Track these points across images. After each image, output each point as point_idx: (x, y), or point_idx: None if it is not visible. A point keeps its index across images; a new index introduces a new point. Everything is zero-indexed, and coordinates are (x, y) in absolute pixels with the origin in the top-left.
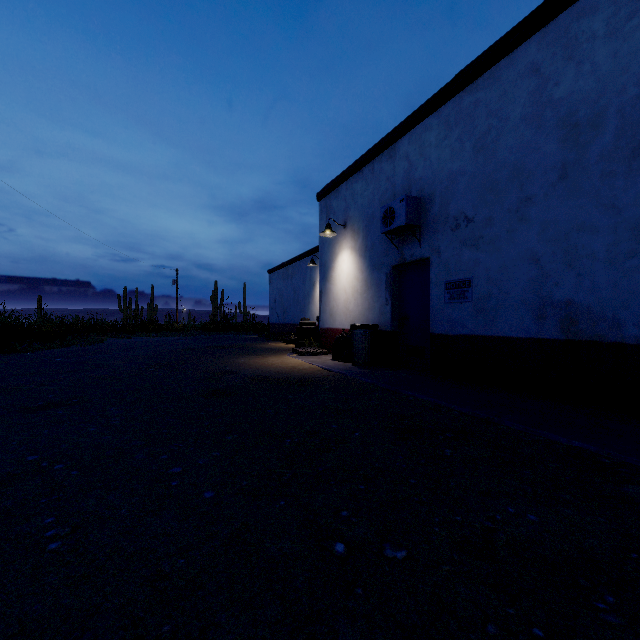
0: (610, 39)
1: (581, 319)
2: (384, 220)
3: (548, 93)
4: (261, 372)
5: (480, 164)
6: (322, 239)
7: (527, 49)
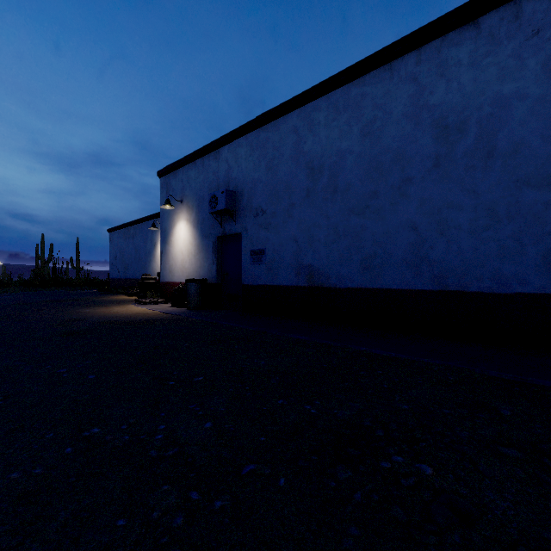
0: (326, 128)
1: (315, 275)
2: (211, 203)
3: (301, 146)
4: (109, 318)
5: (269, 178)
6: (163, 209)
7: (292, 117)
